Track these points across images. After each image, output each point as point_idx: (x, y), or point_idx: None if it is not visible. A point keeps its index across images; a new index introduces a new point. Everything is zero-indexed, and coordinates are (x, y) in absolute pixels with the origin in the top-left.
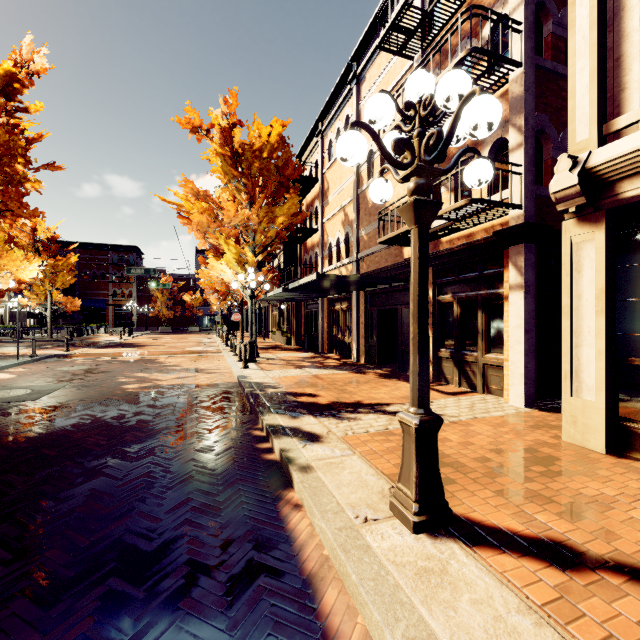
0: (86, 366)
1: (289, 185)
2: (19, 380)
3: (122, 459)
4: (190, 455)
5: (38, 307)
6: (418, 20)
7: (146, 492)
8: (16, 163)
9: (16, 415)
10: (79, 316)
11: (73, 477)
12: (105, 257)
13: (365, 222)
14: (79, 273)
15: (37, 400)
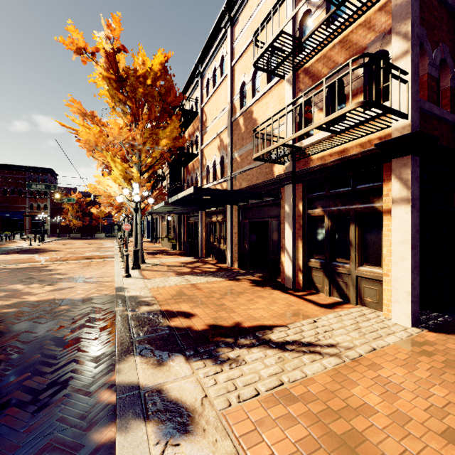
0: None
1: (171, 111)
2: None
3: None
4: None
5: None
6: None
7: None
8: None
9: None
10: None
11: None
12: (22, 176)
13: (238, 145)
14: None
15: None
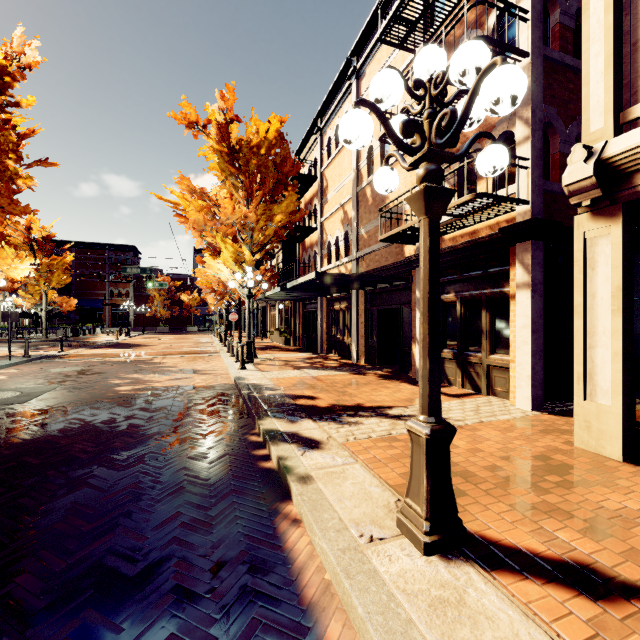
0: (79, 367)
1: (287, 182)
2: (9, 382)
3: (109, 468)
4: (182, 463)
5: (33, 307)
6: (420, 12)
7: (132, 505)
8: (7, 159)
9: (1, 419)
10: (75, 316)
11: (55, 488)
12: (102, 256)
13: (365, 220)
14: (75, 273)
15: (25, 403)
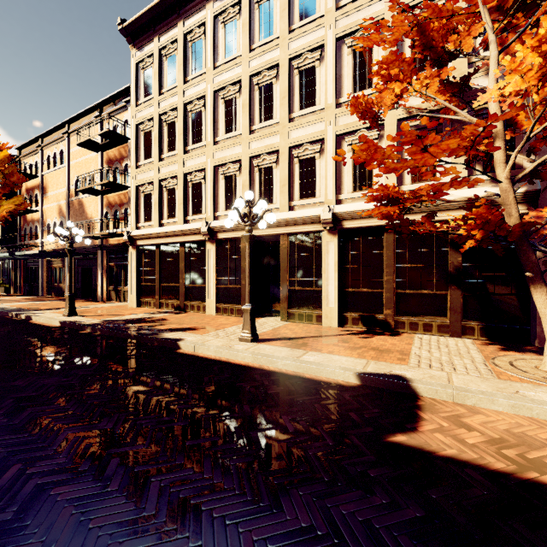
0: None
1: (14, 186)
2: None
3: None
4: None
5: None
6: (100, 137)
7: None
8: None
9: None
10: None
11: None
12: None
13: (74, 218)
14: None
15: None
